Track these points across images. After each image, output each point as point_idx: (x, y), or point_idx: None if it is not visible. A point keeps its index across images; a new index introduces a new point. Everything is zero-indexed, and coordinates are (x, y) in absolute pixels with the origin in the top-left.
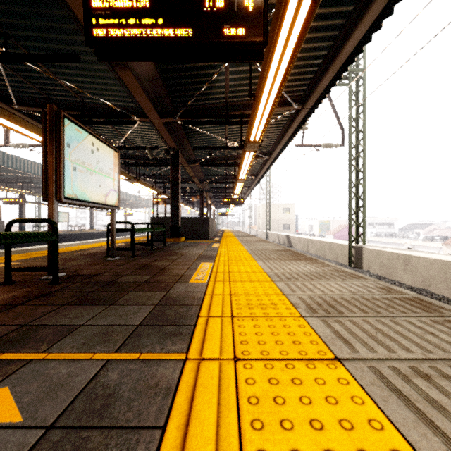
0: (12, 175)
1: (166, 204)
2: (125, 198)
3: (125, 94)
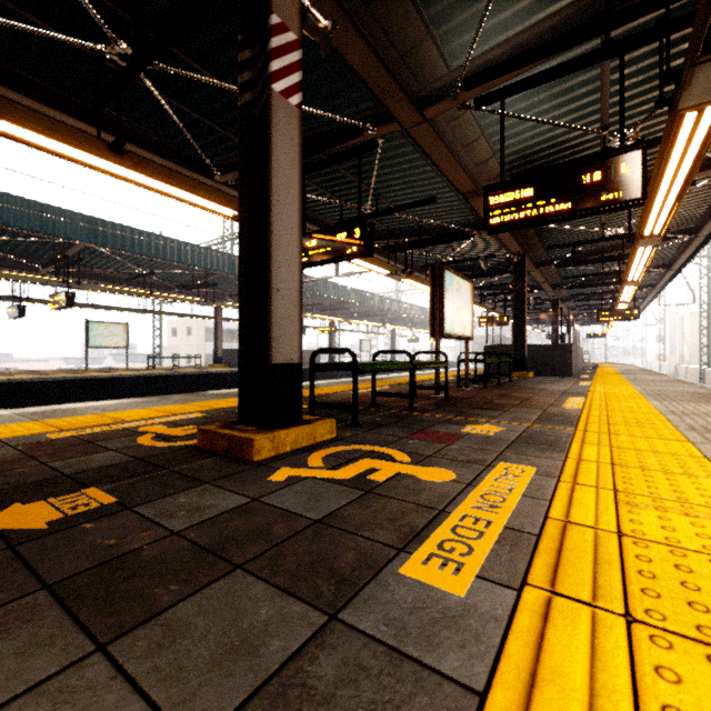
0: (326, 303)
1: (497, 324)
2: None
3: (466, 210)
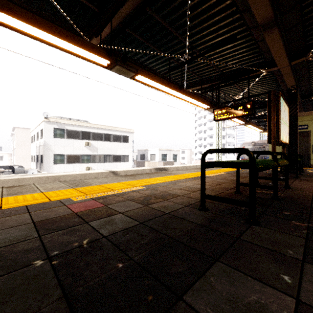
0: None
1: None
2: None
3: None
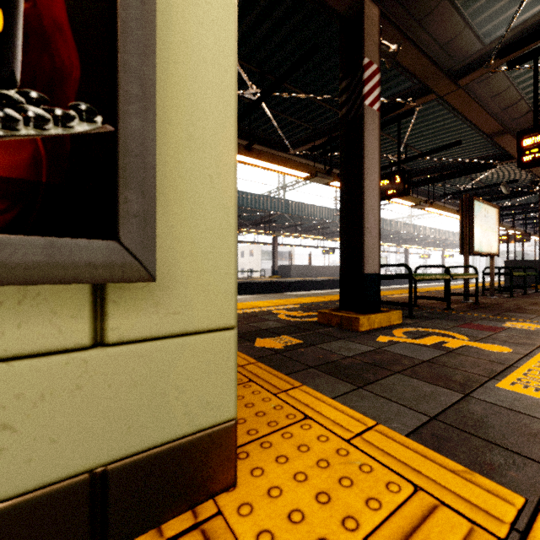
0: None
1: (517, 241)
2: (445, 237)
3: (488, 146)
